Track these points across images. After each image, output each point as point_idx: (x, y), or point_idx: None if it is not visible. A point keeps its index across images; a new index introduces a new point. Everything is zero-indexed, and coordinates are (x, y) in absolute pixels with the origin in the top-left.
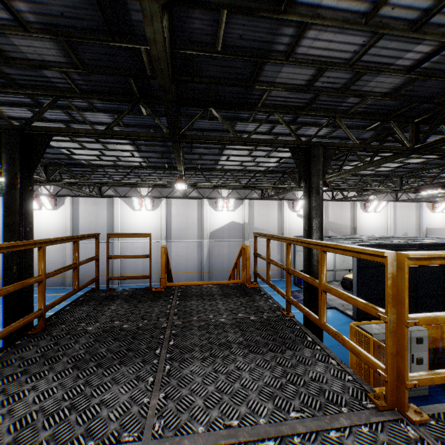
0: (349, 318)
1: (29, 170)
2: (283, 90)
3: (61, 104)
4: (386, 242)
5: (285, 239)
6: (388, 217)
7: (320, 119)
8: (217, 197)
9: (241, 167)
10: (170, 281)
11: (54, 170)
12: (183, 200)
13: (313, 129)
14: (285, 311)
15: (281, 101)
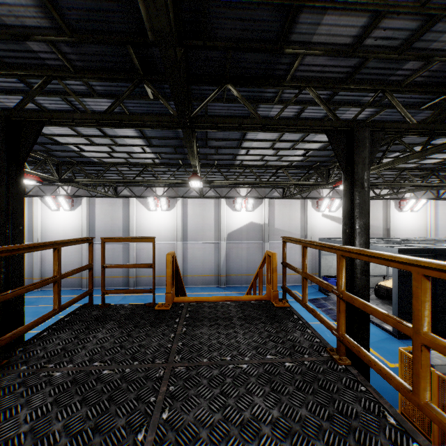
0: (387, 333)
1: (18, 163)
2: (321, 54)
3: (58, 89)
4: (432, 246)
5: (335, 249)
6: (427, 218)
7: (362, 97)
8: (236, 197)
9: (262, 163)
10: (181, 292)
11: (67, 169)
12: (200, 200)
13: (352, 111)
14: (335, 353)
15: (317, 71)
